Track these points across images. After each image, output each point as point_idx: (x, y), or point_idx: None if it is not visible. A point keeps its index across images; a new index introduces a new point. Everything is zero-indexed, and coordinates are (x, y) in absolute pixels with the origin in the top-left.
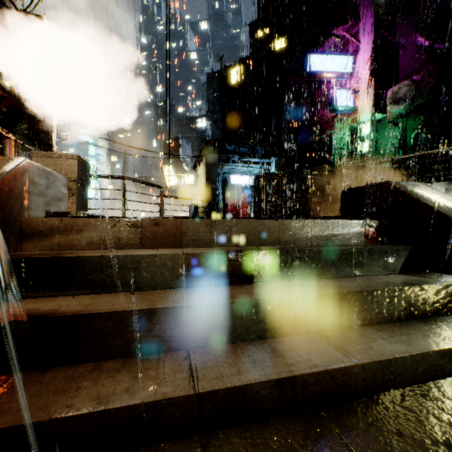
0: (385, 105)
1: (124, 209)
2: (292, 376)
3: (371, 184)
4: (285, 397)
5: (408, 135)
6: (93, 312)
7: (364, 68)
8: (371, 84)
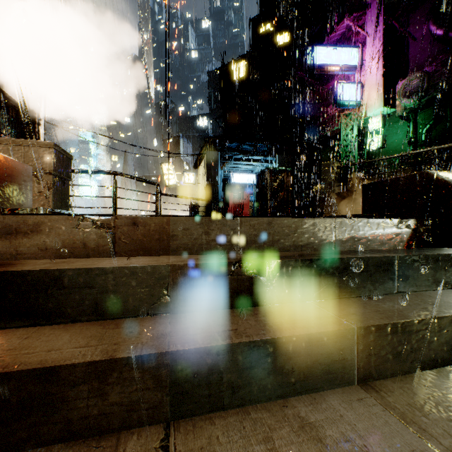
0: (394, 99)
1: (116, 207)
2: None
3: (402, 176)
4: None
5: (419, 131)
6: (6, 370)
7: (372, 60)
8: (380, 77)
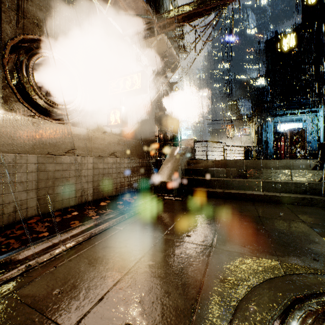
0: None
1: (207, 155)
2: (245, 193)
3: None
4: (244, 197)
5: None
6: (205, 178)
7: None
8: None
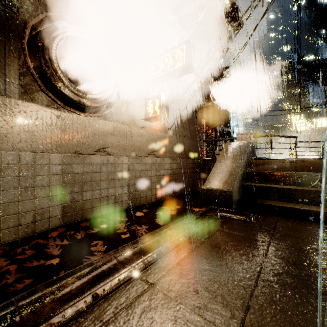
0: None
1: (271, 153)
2: None
3: None
4: None
5: None
6: (283, 187)
7: None
8: None
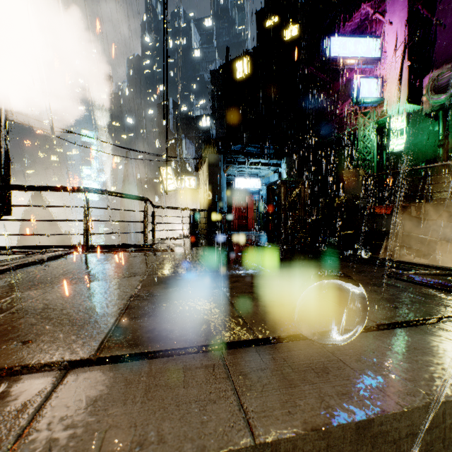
0: (421, 95)
1: (87, 234)
2: None
3: None
4: None
5: (449, 131)
6: None
7: (397, 50)
8: (404, 70)
